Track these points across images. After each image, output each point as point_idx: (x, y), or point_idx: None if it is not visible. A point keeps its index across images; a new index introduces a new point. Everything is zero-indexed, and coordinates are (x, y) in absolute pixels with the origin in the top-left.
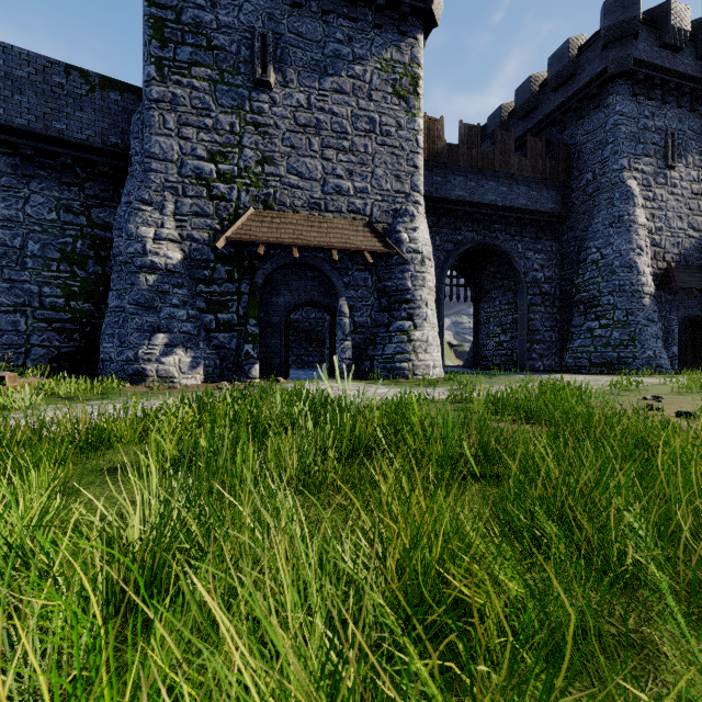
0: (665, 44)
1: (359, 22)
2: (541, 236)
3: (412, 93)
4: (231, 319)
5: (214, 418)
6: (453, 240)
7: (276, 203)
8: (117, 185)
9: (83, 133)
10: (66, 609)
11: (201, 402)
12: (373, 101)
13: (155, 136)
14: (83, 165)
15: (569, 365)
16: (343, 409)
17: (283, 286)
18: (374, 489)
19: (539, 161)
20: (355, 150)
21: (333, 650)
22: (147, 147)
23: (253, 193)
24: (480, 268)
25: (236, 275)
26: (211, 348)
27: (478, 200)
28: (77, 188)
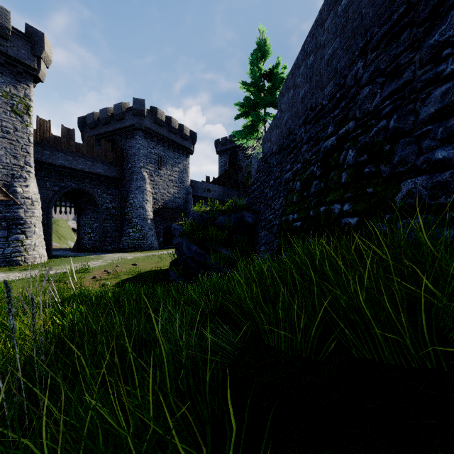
0: (156, 123)
1: None
2: (110, 187)
3: (26, 114)
4: None
5: None
6: (59, 185)
7: None
8: None
9: None
10: None
11: None
12: None
13: None
14: None
15: (121, 248)
16: None
17: None
18: None
19: (108, 153)
20: None
21: None
22: None
23: None
24: (79, 198)
25: None
26: None
27: (74, 167)
28: None
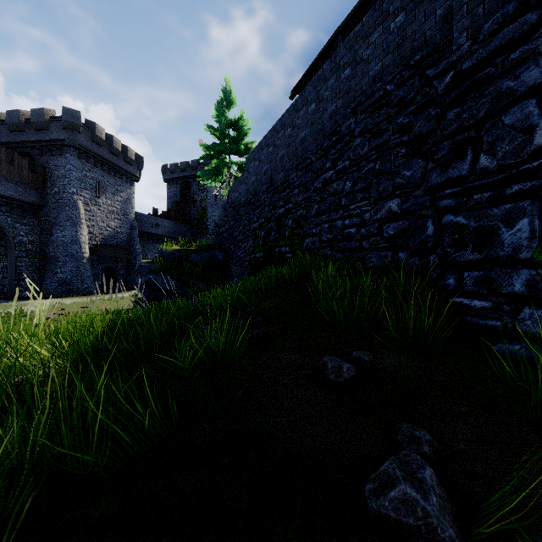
0: (94, 141)
1: None
2: (26, 215)
3: None
4: None
5: None
6: None
7: None
8: None
9: None
10: None
11: None
12: None
13: None
14: None
15: (44, 294)
16: None
17: None
18: None
19: (24, 171)
20: None
21: None
22: None
23: None
24: None
25: None
26: None
27: None
28: None
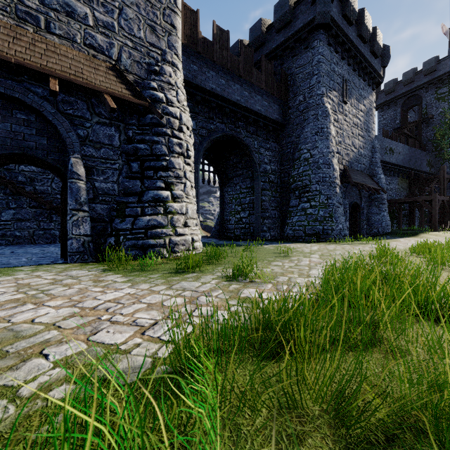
0: (346, 15)
1: None
2: (269, 138)
3: None
4: None
5: None
6: (207, 127)
7: None
8: None
9: None
10: None
11: None
12: None
13: None
14: None
15: (290, 235)
16: None
17: None
18: None
19: (269, 79)
20: None
21: None
22: None
23: None
24: (226, 158)
25: None
26: None
27: (227, 96)
28: None
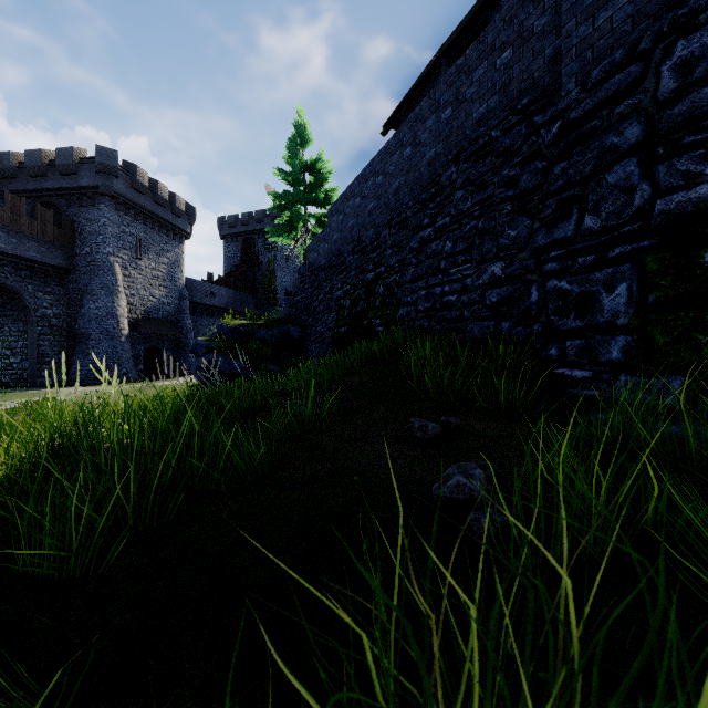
0: (135, 188)
1: None
2: (51, 282)
3: None
4: None
5: None
6: None
7: None
8: None
9: None
10: None
11: None
12: None
13: None
14: None
15: (73, 380)
16: None
17: None
18: None
19: (48, 227)
20: None
21: None
22: None
23: None
24: None
25: None
26: None
27: None
28: None
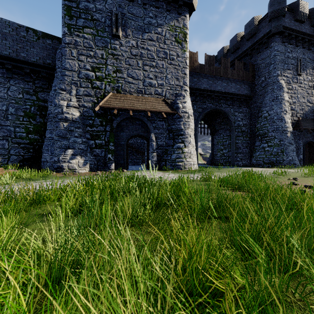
0: (297, 19)
1: (159, 8)
2: (241, 105)
3: (184, 41)
4: (102, 143)
5: (93, 190)
6: (202, 107)
7: (122, 90)
8: (50, 82)
9: (34, 58)
10: (13, 294)
11: (87, 181)
12: (166, 44)
13: (67, 59)
14: (34, 72)
15: (254, 163)
16: (153, 184)
17: (125, 128)
18: (168, 225)
19: (240, 72)
20: (158, 66)
21: (150, 312)
22: (63, 64)
23: (112, 86)
24: (214, 120)
25: (104, 123)
26: (92, 156)
27: (213, 89)
28: (31, 83)
